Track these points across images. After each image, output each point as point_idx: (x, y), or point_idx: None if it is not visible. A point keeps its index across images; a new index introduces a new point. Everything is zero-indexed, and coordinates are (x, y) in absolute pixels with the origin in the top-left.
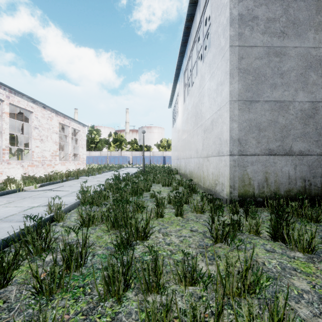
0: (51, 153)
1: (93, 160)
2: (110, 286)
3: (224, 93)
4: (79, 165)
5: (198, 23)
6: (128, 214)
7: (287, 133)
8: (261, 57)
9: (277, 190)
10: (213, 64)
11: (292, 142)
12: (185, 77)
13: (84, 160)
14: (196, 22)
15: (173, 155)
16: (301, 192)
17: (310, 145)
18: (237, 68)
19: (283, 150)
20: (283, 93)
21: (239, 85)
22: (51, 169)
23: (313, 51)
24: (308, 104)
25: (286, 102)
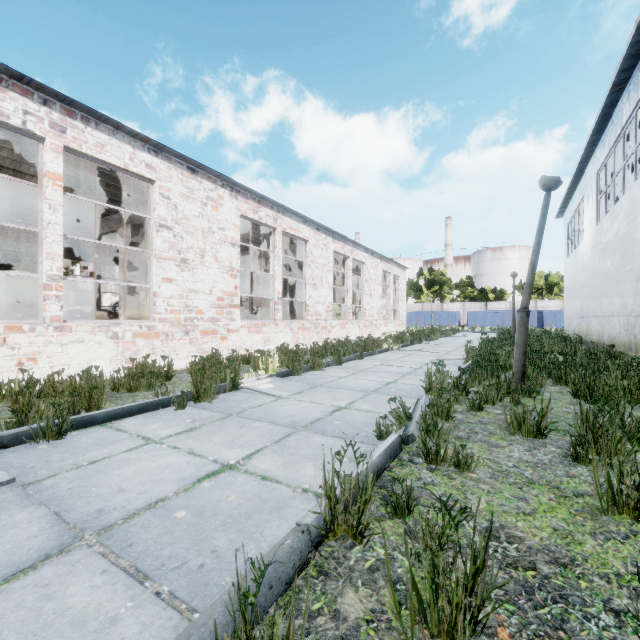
0: (376, 311)
1: None
2: (559, 379)
3: None
4: (399, 327)
5: (626, 119)
6: (546, 362)
7: None
8: None
9: None
10: None
11: None
12: (599, 178)
13: (403, 320)
14: (622, 113)
15: (569, 310)
16: None
17: None
18: None
19: None
20: None
21: None
22: (376, 331)
23: None
24: None
25: None
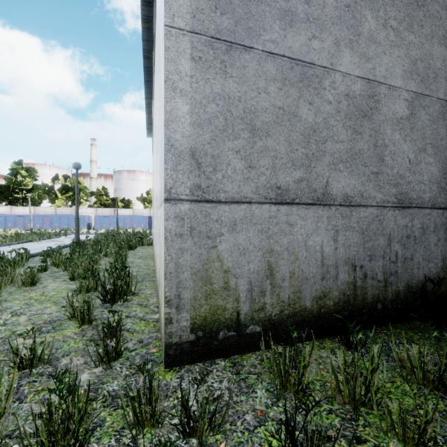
0: None
1: (16, 222)
2: None
3: (161, 20)
4: None
5: None
6: None
7: (318, 148)
8: None
9: (296, 297)
10: None
11: (328, 173)
12: None
13: None
14: None
15: None
16: (347, 298)
17: (364, 182)
18: None
19: (309, 191)
20: (309, 43)
21: None
22: None
23: None
24: (360, 85)
25: (317, 68)
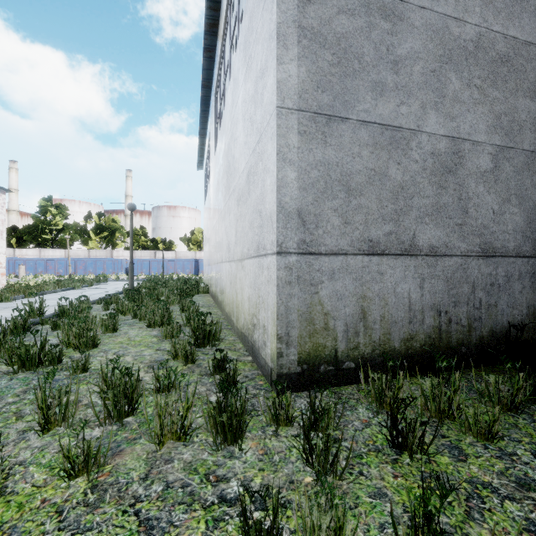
0: None
1: (47, 267)
2: None
3: (266, 94)
4: None
5: None
6: None
7: (405, 204)
8: (352, 11)
9: (386, 339)
10: (250, 37)
11: (415, 226)
12: (218, 102)
13: None
14: None
15: (205, 258)
16: (432, 341)
17: (448, 233)
18: (295, 23)
19: (397, 243)
20: (397, 109)
21: (300, 70)
22: None
23: (455, 27)
24: (445, 143)
25: (404, 131)
